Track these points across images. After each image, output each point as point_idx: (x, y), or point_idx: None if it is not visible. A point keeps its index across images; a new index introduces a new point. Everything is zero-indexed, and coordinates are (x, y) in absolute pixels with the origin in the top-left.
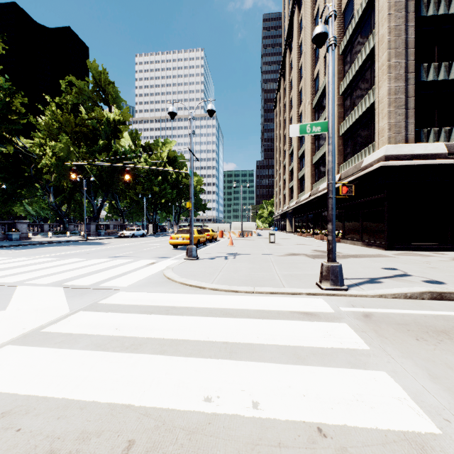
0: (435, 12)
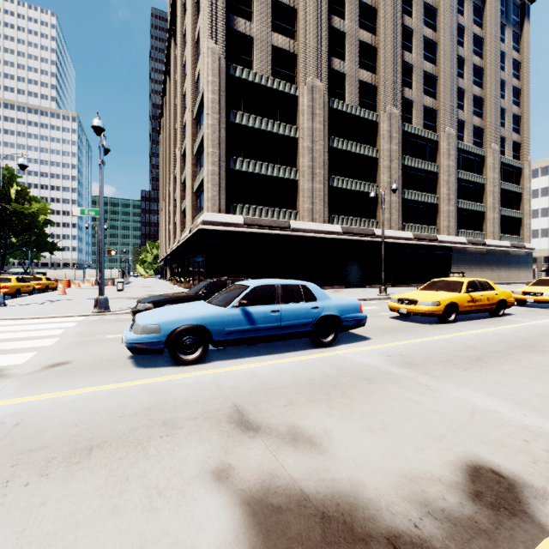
0: (241, 122)
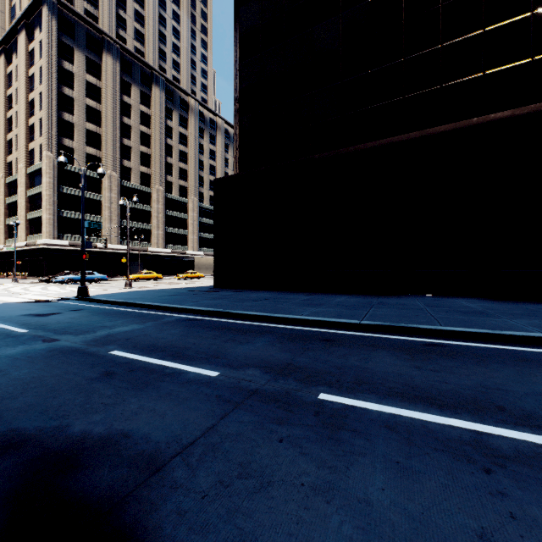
0: (67, 192)
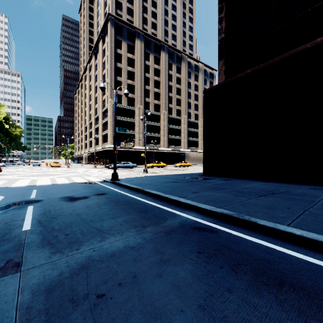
0: (118, 119)
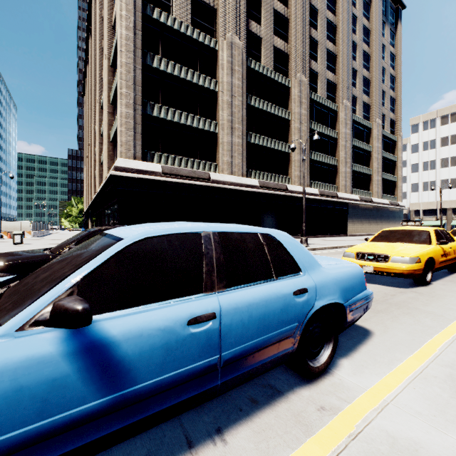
0: (159, 66)
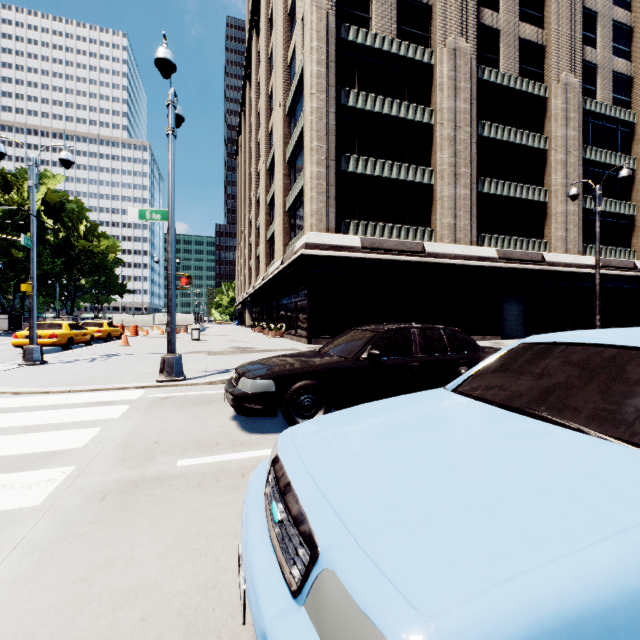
0: (355, 104)
